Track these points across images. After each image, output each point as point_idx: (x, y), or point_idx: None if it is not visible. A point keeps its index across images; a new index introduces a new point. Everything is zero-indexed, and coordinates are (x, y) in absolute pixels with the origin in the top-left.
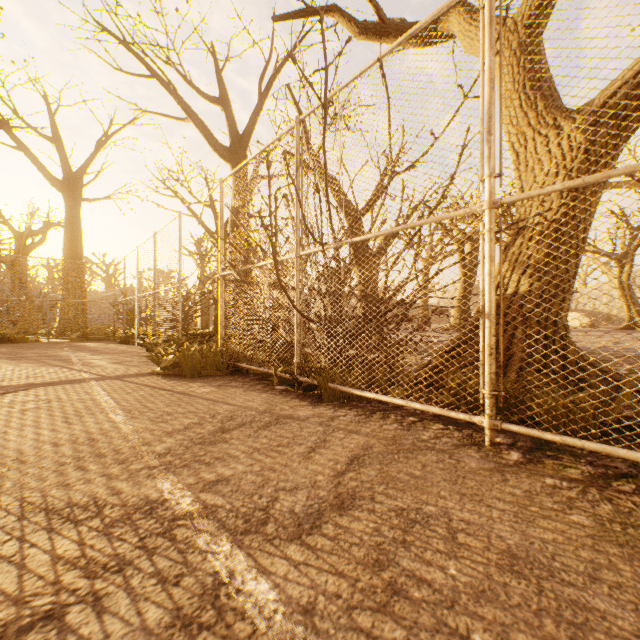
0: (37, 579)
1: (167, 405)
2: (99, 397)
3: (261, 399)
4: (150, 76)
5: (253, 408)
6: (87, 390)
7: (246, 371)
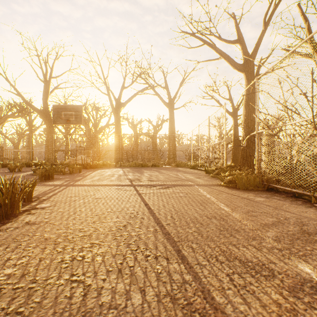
0: (277, 316)
1: (245, 205)
2: (205, 194)
3: (312, 212)
4: (203, 44)
5: (313, 219)
6: (197, 190)
7: (275, 189)
